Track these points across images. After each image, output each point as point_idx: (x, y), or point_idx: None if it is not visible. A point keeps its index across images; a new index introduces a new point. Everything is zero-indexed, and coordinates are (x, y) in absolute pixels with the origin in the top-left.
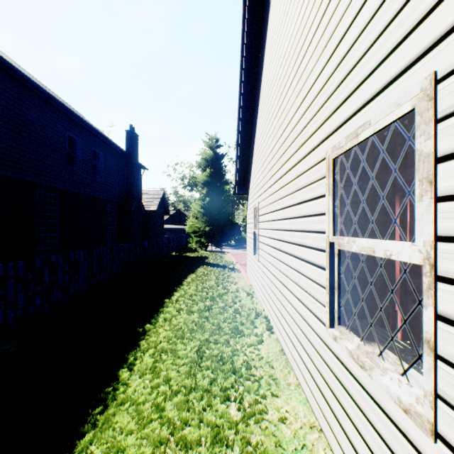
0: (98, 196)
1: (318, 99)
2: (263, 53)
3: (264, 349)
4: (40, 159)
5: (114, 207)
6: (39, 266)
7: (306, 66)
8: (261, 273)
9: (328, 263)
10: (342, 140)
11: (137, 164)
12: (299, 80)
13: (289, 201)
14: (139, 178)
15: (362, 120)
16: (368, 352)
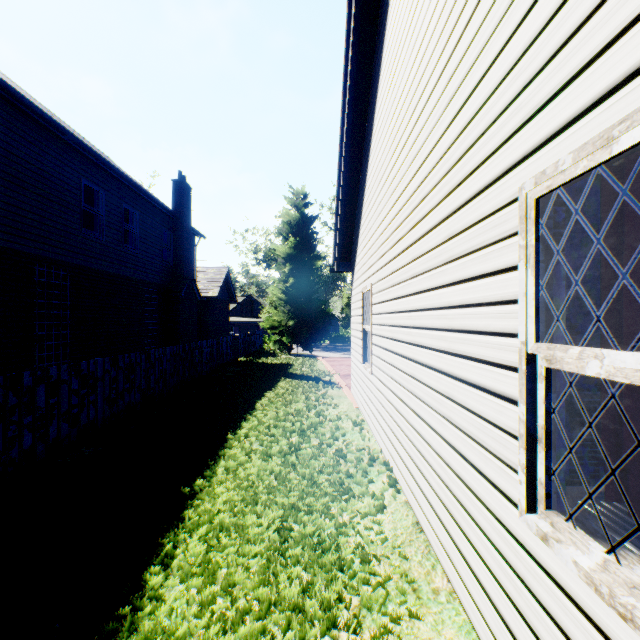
0: (130, 275)
1: (499, 95)
2: (380, 52)
3: (387, 522)
4: (40, 219)
5: (155, 292)
6: (28, 384)
7: (468, 45)
8: (376, 393)
9: (524, 393)
10: (566, 157)
11: (190, 230)
12: (454, 74)
13: (431, 281)
14: (192, 249)
15: (625, 109)
16: (636, 585)
